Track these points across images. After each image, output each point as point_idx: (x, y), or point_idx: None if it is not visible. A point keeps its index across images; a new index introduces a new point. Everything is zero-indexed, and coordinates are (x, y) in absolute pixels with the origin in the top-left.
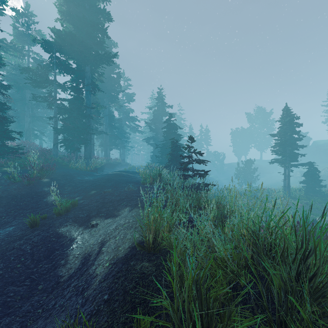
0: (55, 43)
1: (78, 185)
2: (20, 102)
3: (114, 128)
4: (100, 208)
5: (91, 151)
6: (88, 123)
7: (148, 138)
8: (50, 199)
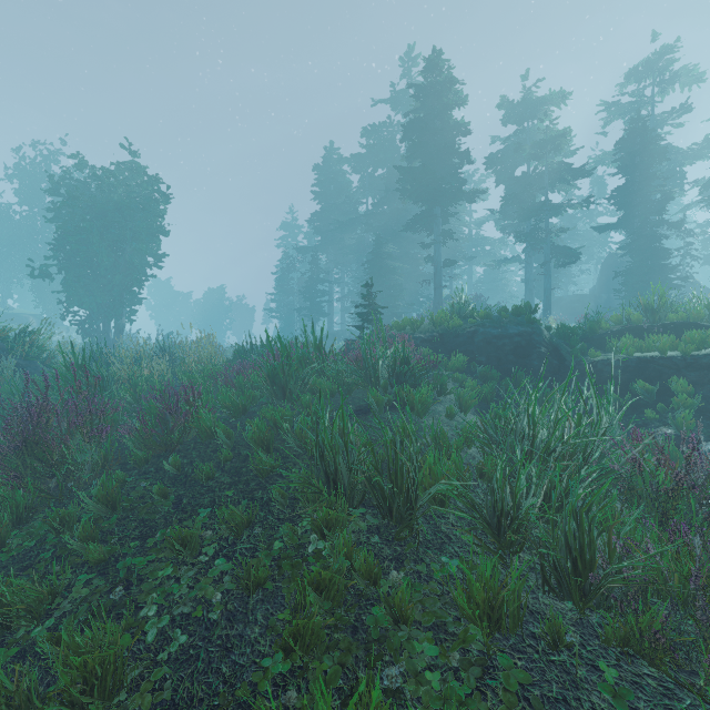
0: None
1: None
2: None
3: None
4: None
5: None
6: None
7: None
8: None
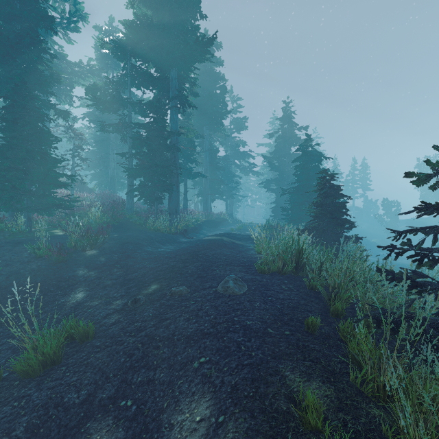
0: (127, 42)
1: (137, 265)
2: (104, 143)
3: (217, 169)
4: (134, 365)
5: (178, 202)
6: (174, 158)
7: (268, 181)
8: (73, 299)
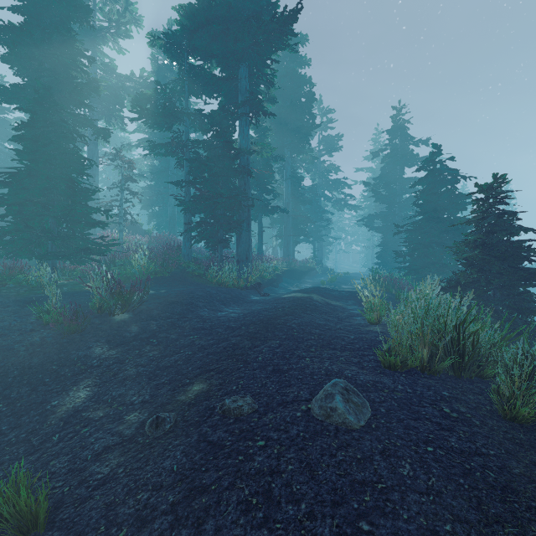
0: (182, 33)
1: (182, 339)
2: (163, 175)
3: (302, 202)
4: None
5: (249, 246)
6: (244, 186)
7: (371, 216)
8: (70, 401)
